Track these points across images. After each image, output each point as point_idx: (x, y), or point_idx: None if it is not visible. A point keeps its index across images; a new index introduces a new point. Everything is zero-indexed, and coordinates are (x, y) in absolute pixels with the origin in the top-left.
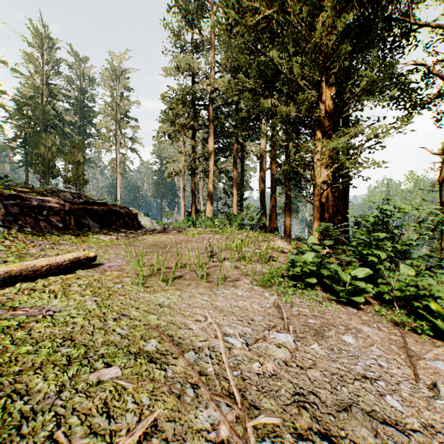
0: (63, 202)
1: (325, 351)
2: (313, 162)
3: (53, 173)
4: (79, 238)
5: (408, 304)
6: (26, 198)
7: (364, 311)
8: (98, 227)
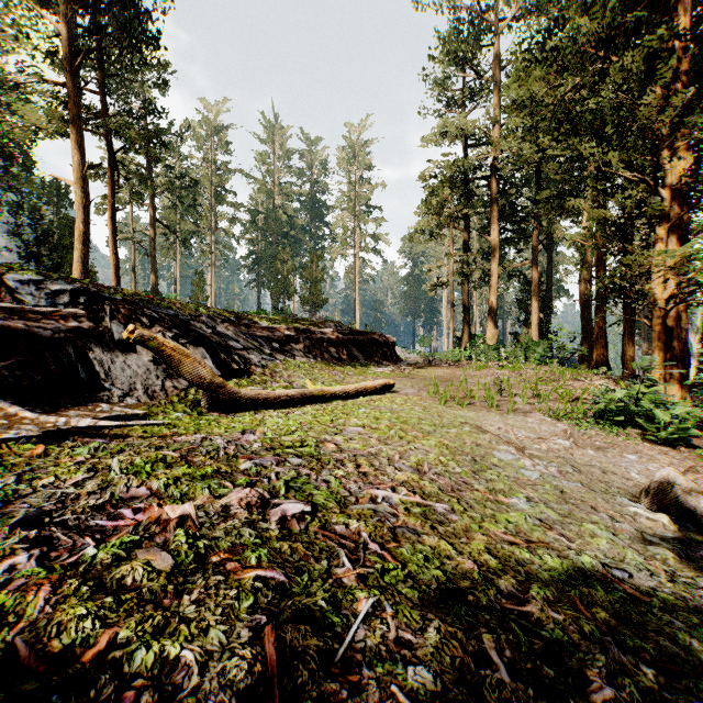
0: (337, 334)
1: (598, 455)
2: (644, 276)
3: (288, 293)
4: (358, 370)
5: None
6: (312, 331)
7: (679, 452)
8: (363, 359)
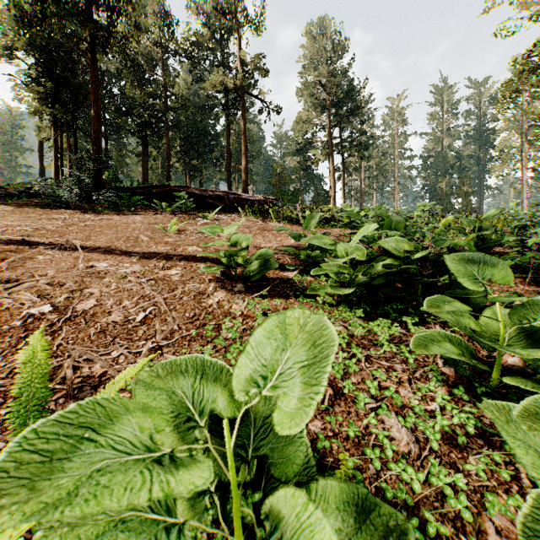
0: None
1: None
2: None
3: (447, 209)
4: None
5: None
6: None
7: None
8: None
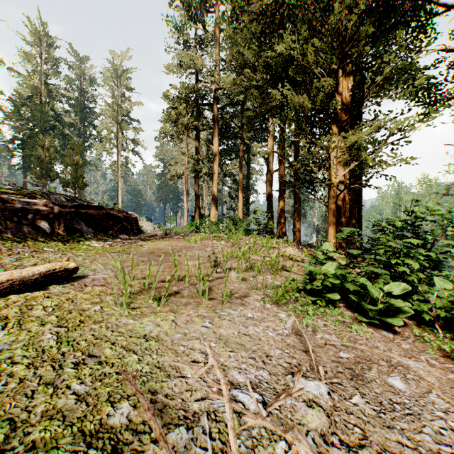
0: (52, 205)
1: (372, 407)
2: (329, 160)
3: (51, 176)
4: (67, 245)
5: (448, 324)
6: (8, 200)
7: (402, 336)
8: (92, 233)
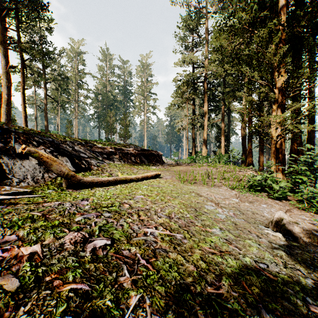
0: (135, 151)
1: (250, 205)
2: (268, 126)
3: (113, 131)
4: (144, 167)
5: None
6: (123, 149)
7: (283, 202)
8: (147, 162)
